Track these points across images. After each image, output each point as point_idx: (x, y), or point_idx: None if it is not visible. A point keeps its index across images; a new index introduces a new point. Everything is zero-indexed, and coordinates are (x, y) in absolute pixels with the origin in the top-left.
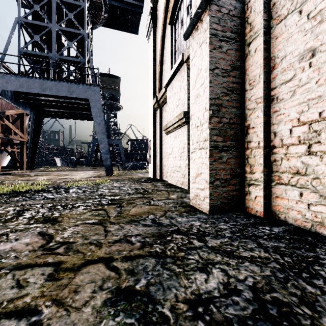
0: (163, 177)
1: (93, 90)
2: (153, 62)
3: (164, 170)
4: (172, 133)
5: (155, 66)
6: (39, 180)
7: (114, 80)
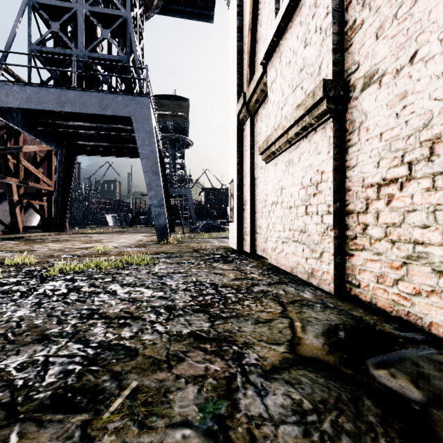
0: (256, 249)
1: (139, 102)
2: (236, 36)
3: (258, 237)
4: (280, 155)
5: (241, 43)
6: (40, 251)
7: (181, 103)
